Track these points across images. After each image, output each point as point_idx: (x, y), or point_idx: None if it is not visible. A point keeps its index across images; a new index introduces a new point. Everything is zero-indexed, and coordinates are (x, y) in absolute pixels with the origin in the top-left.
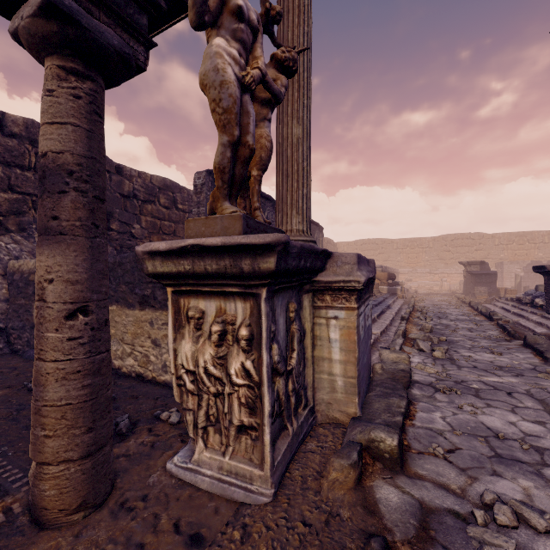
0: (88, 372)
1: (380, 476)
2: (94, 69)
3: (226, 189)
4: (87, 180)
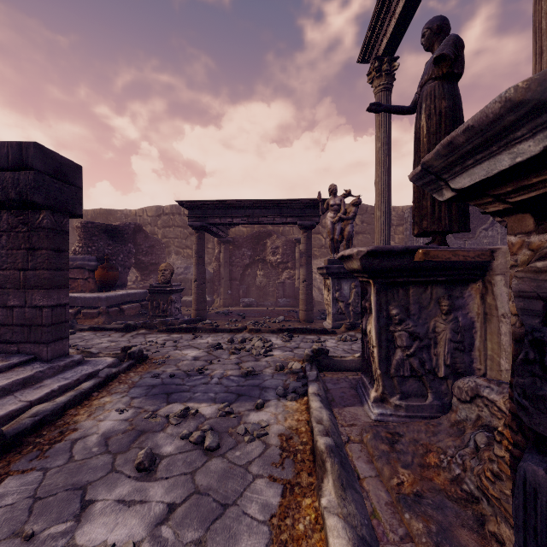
0: (306, 294)
1: (355, 332)
2: (308, 229)
3: (331, 251)
4: (306, 254)
